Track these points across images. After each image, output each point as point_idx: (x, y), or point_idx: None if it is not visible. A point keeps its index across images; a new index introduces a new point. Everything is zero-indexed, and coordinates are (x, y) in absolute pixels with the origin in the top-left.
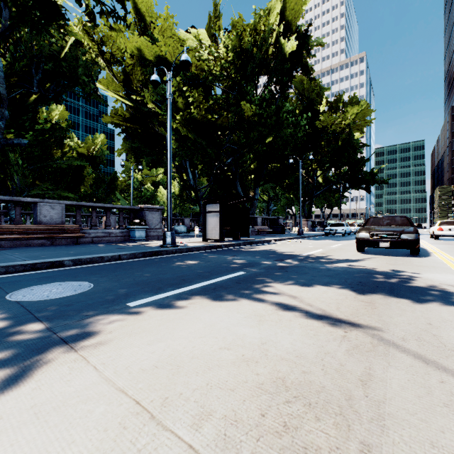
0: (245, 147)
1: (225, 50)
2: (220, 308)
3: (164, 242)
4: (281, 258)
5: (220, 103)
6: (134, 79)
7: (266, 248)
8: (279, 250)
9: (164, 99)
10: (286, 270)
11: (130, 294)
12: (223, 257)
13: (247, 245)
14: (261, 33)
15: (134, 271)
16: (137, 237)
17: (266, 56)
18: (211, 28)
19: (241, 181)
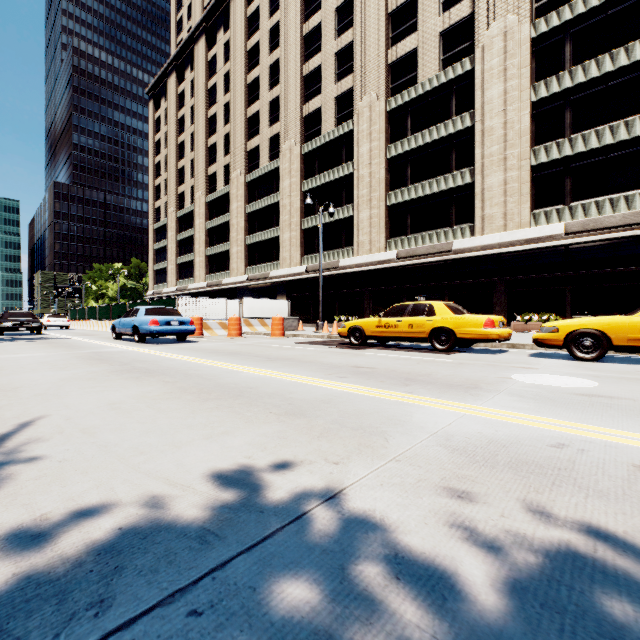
0: None
1: None
2: None
3: None
4: None
5: None
6: None
7: None
8: None
9: None
10: None
11: None
12: None
13: None
14: None
15: None
16: None
17: None
18: None
19: None
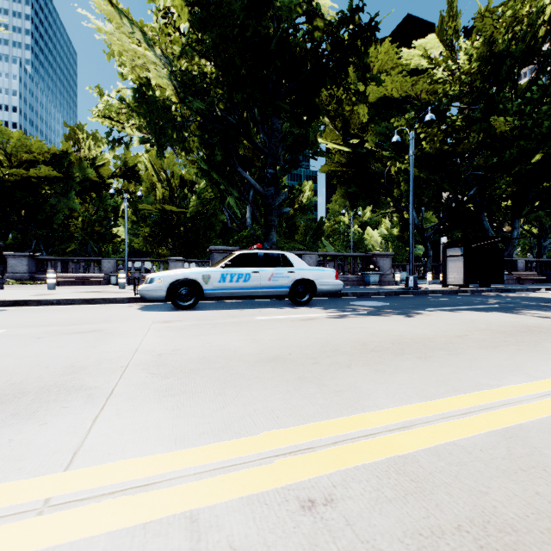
0: (497, 172)
1: (466, 56)
2: (485, 314)
3: (407, 285)
4: (548, 301)
5: (457, 124)
6: (351, 123)
7: (529, 295)
8: (549, 297)
9: (387, 138)
10: (548, 307)
11: (418, 307)
12: (474, 298)
13: (501, 292)
14: (523, 18)
15: (402, 300)
16: (372, 282)
17: (532, 42)
18: (443, 31)
19: (489, 213)
